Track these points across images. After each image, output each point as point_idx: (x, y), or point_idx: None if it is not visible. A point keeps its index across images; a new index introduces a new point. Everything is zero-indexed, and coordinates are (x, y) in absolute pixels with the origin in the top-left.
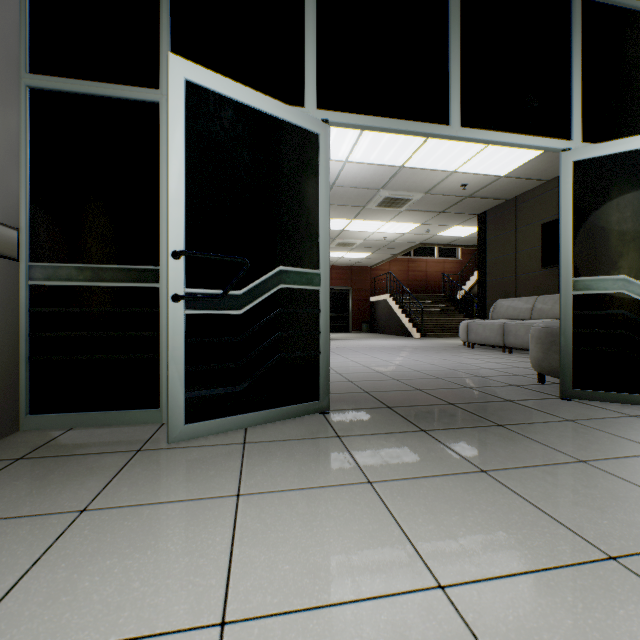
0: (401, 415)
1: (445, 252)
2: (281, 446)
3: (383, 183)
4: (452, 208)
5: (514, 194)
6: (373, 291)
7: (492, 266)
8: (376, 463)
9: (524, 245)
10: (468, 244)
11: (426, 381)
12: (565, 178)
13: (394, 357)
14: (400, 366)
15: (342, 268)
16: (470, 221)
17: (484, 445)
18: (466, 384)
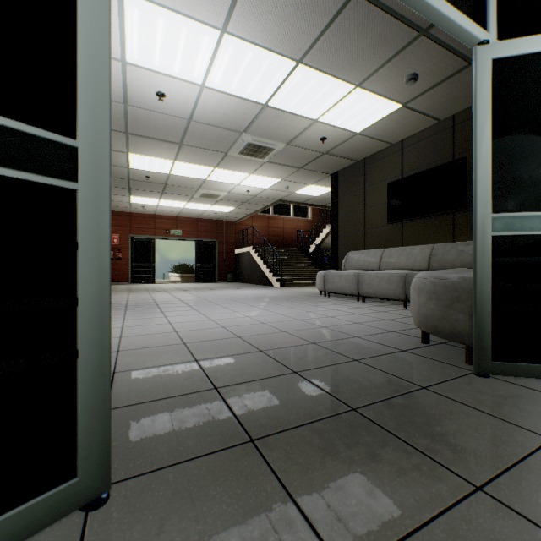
0: (279, 477)
1: (299, 212)
2: None
3: (246, 125)
4: (310, 165)
5: (364, 155)
6: (237, 244)
7: (344, 221)
8: None
9: (372, 202)
10: (320, 204)
11: (300, 351)
12: (482, 80)
13: (257, 311)
14: (265, 324)
15: (208, 221)
16: (324, 180)
17: None
18: (350, 353)
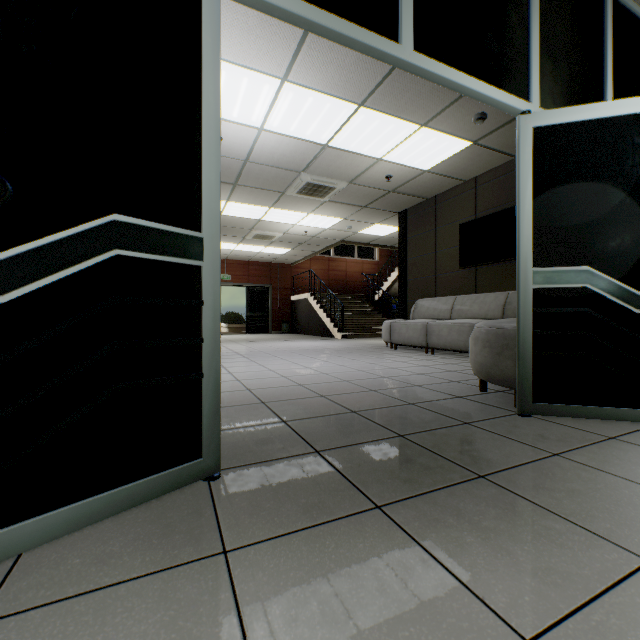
0: (337, 469)
1: (364, 253)
2: (73, 623)
3: (305, 164)
4: (375, 203)
5: (434, 193)
6: (294, 290)
7: (413, 265)
8: None
9: (443, 245)
10: (387, 244)
11: (360, 396)
12: (524, 147)
13: (317, 362)
14: (326, 375)
15: (261, 264)
16: (391, 219)
17: (486, 537)
18: (407, 398)
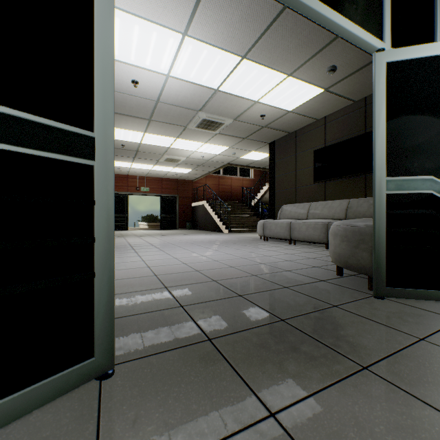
0: (228, 361)
1: (243, 173)
2: None
3: (201, 105)
4: (252, 136)
5: (295, 128)
6: (194, 198)
7: (279, 181)
8: None
9: (301, 166)
10: (260, 166)
11: (244, 281)
12: (379, 78)
13: (211, 251)
14: (217, 262)
15: (171, 180)
16: (263, 148)
17: None
18: (282, 282)
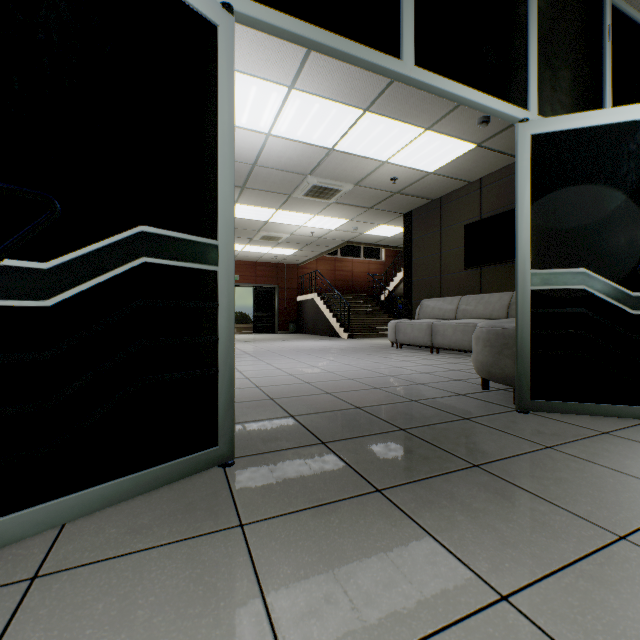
0: (342, 458)
1: (370, 253)
2: (116, 577)
3: (311, 168)
4: (381, 204)
5: (439, 194)
6: (300, 290)
7: (418, 266)
8: (309, 608)
9: (449, 245)
10: (393, 245)
11: (364, 393)
12: (523, 154)
13: (324, 361)
14: (331, 373)
15: (268, 265)
16: (397, 220)
17: (475, 516)
18: (410, 395)
